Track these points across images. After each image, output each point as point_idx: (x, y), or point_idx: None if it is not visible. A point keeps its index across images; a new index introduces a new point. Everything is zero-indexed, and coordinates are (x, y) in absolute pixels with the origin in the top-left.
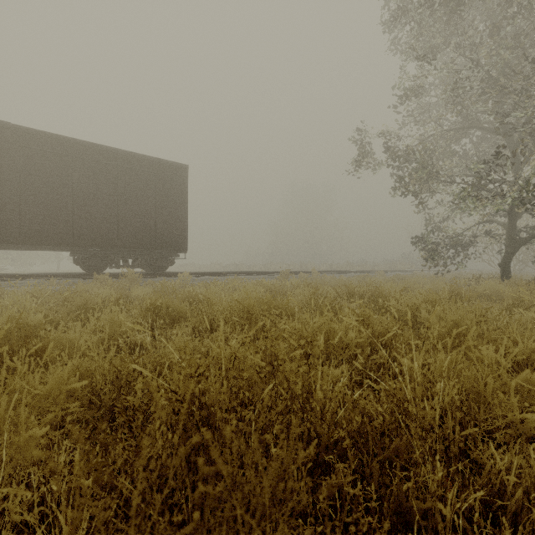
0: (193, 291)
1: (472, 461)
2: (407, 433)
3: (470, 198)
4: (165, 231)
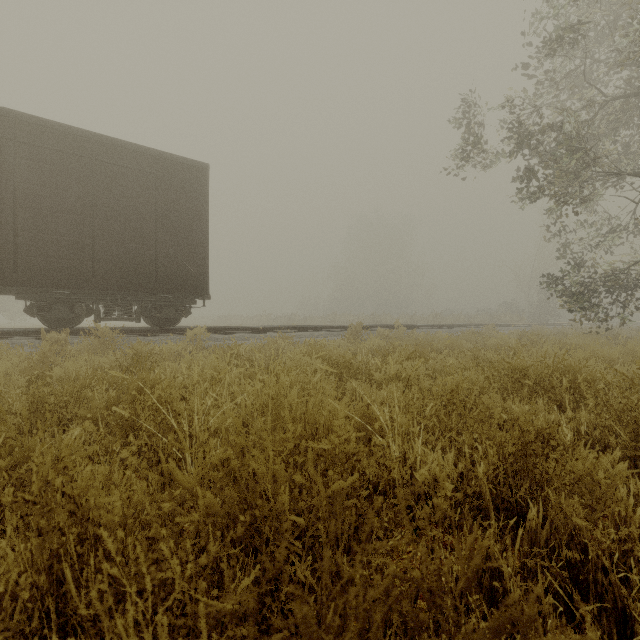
0: (146, 379)
1: None
2: None
3: None
4: (171, 263)
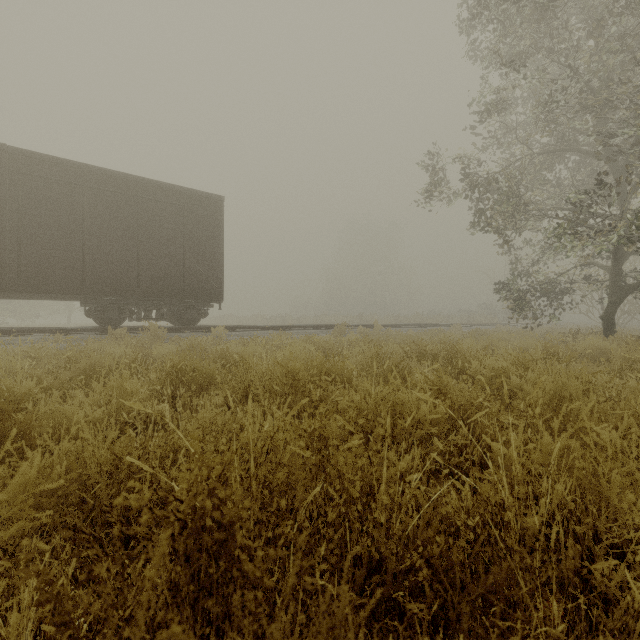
0: (227, 350)
1: (591, 586)
2: (508, 558)
3: (566, 236)
4: (195, 276)
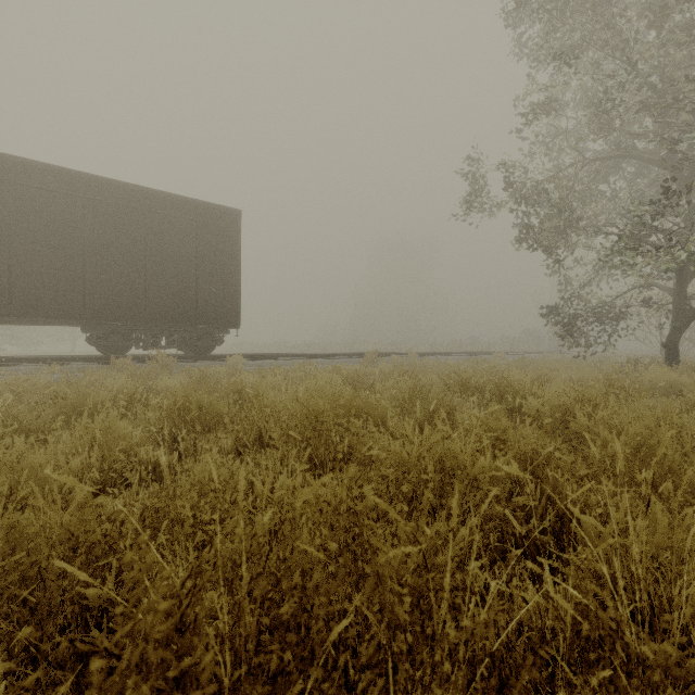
0: (241, 382)
1: None
2: None
3: (626, 253)
4: (209, 298)
